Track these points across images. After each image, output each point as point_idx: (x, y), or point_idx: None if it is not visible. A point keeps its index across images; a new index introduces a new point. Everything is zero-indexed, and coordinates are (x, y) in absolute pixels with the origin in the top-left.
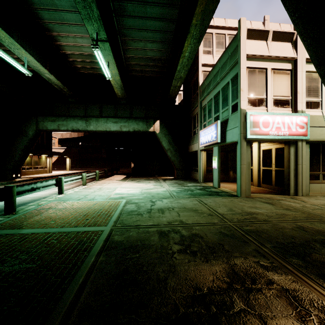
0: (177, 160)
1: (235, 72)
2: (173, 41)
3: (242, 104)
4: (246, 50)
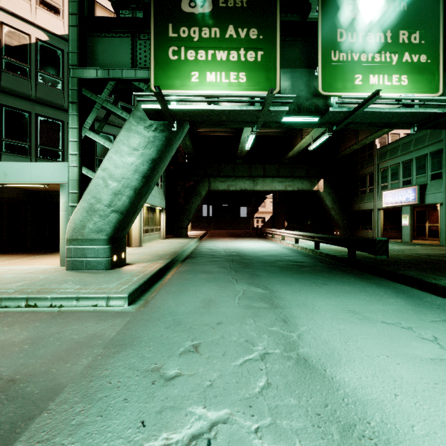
0: (341, 219)
1: (437, 148)
2: None
3: None
4: None
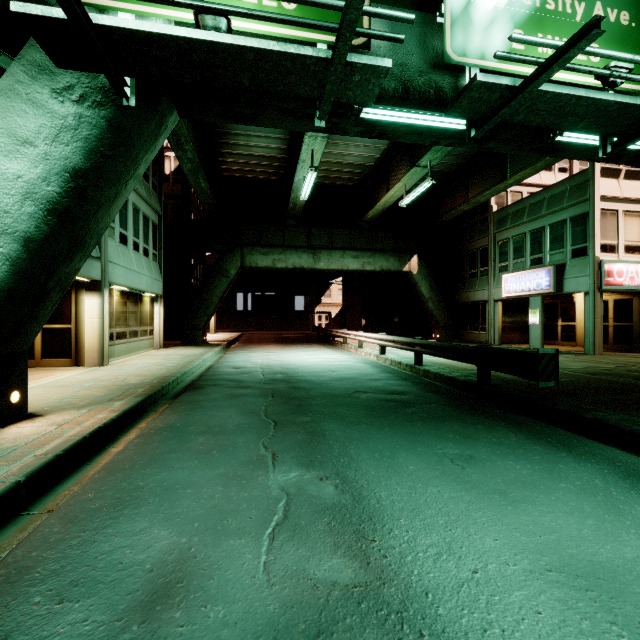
0: (442, 315)
1: (580, 211)
2: (474, 155)
3: (596, 251)
4: (599, 190)
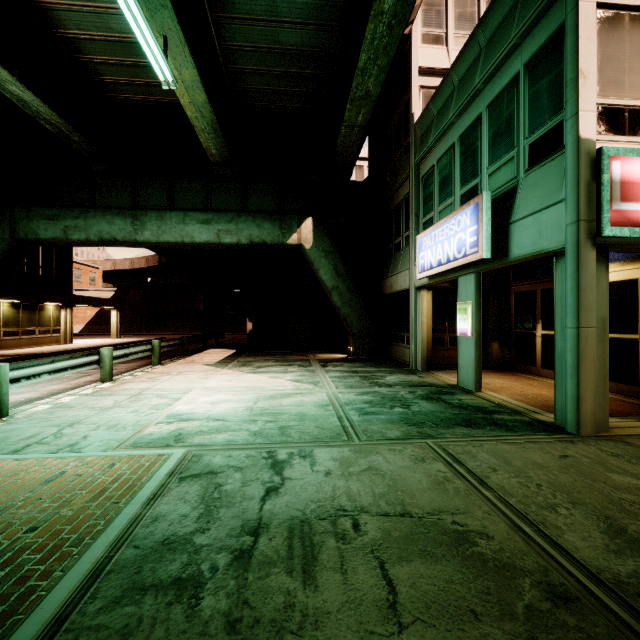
0: (356, 315)
1: (547, 32)
2: None
3: (584, 122)
4: None
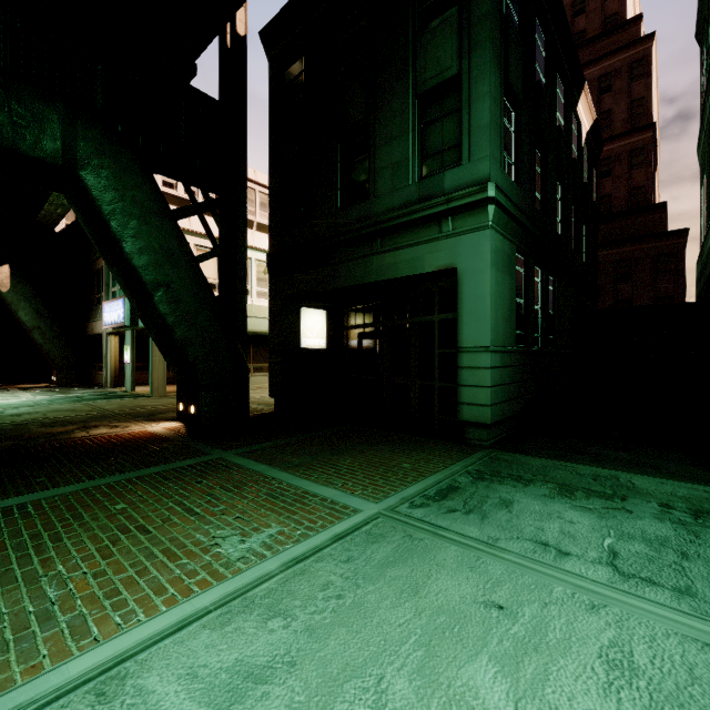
0: (60, 350)
1: None
2: None
3: None
4: None
